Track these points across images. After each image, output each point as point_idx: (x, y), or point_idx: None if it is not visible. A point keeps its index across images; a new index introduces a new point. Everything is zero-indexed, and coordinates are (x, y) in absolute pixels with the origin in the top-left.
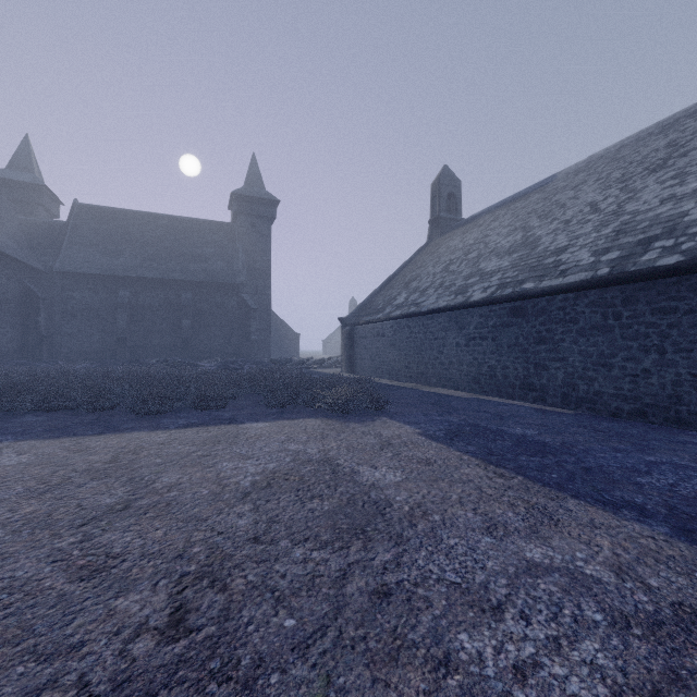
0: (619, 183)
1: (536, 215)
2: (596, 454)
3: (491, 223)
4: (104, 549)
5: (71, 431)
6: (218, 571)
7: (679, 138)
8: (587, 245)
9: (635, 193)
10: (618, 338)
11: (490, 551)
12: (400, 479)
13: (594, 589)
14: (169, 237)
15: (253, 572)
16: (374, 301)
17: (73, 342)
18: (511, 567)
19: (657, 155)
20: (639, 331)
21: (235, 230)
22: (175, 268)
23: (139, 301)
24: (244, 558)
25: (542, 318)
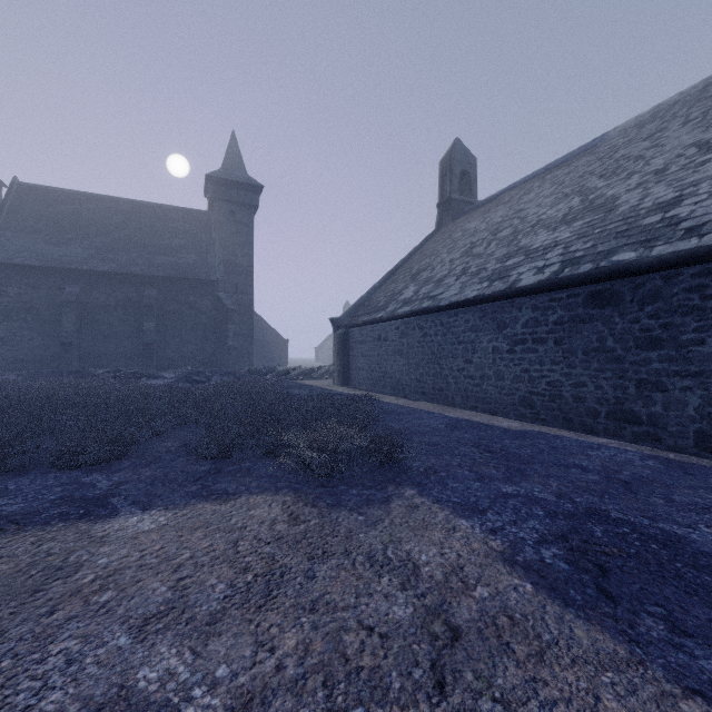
0: None
1: (595, 175)
2: None
3: (523, 197)
4: None
5: None
6: None
7: None
8: None
9: None
10: None
11: None
12: None
13: None
14: (131, 225)
15: None
16: (373, 298)
17: (6, 348)
18: None
19: None
20: None
21: (211, 219)
22: (137, 261)
23: (92, 299)
24: None
25: (654, 307)
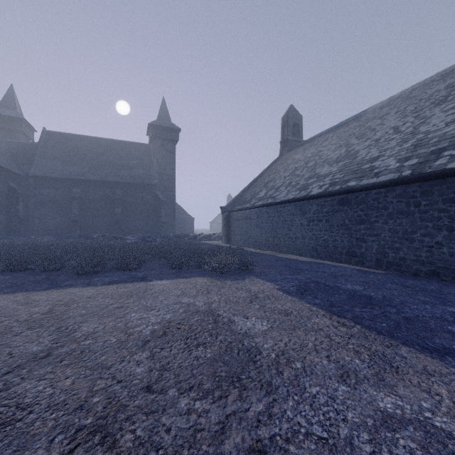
0: (413, 113)
1: (354, 136)
2: (410, 306)
3: (323, 143)
4: (16, 399)
5: (25, 287)
6: (111, 424)
7: (454, 82)
8: (393, 155)
9: (426, 119)
10: (417, 220)
11: (348, 401)
12: (266, 328)
13: (449, 446)
14: (107, 153)
15: (141, 425)
16: (243, 195)
17: (42, 223)
18: (369, 419)
19: (439, 94)
20: (434, 215)
21: (151, 148)
22: (111, 174)
23: (87, 195)
24: (136, 409)
25: (362, 206)
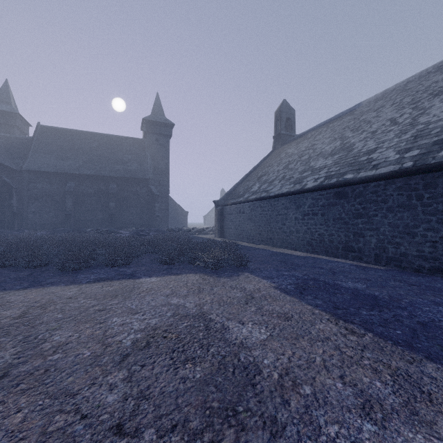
0: (410, 105)
1: (349, 129)
2: (422, 308)
3: (317, 136)
4: None
5: (3, 286)
6: None
7: None
8: (392, 147)
9: (425, 110)
10: (420, 213)
11: None
12: (265, 337)
13: None
14: (101, 148)
15: None
16: (237, 189)
17: (36, 217)
18: None
19: (437, 85)
20: (438, 208)
21: (145, 143)
22: (105, 168)
23: (81, 189)
24: None
25: (360, 199)
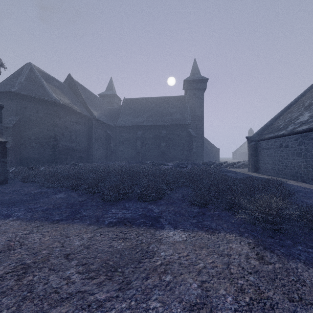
0: None
1: None
2: None
3: None
4: None
5: (51, 213)
6: None
7: None
8: None
9: None
10: None
11: None
12: None
13: None
14: (157, 106)
15: None
16: (274, 123)
17: (122, 154)
18: None
19: None
20: None
21: (186, 98)
22: (159, 120)
23: (145, 135)
24: None
25: None
